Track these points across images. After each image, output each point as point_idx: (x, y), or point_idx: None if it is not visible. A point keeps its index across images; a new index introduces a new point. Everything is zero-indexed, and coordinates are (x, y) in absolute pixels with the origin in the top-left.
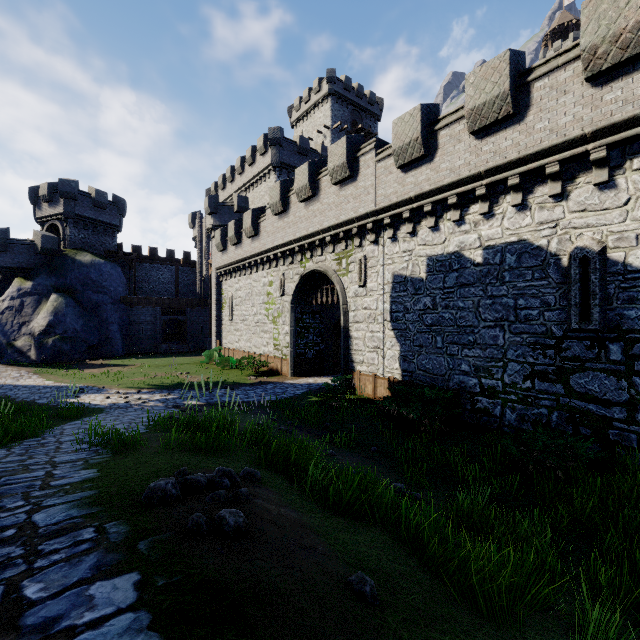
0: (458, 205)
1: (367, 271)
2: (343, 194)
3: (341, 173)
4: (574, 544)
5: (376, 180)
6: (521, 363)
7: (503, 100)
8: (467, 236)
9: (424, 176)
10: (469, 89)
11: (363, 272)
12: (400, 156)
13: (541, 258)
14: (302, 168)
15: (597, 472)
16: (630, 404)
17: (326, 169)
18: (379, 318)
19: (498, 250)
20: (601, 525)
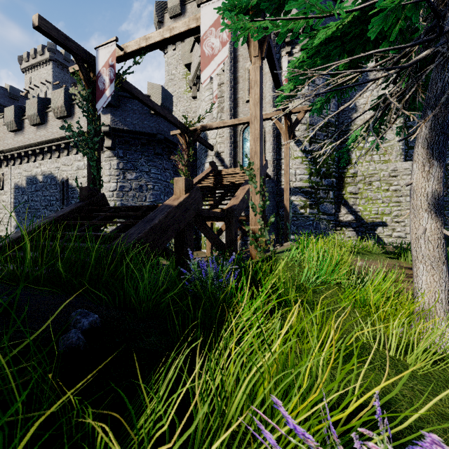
0: (34, 155)
1: (4, 182)
2: None
3: None
4: None
5: (4, 135)
6: None
7: (37, 116)
8: (38, 169)
9: (20, 139)
10: (27, 107)
11: (2, 182)
12: (9, 126)
13: (56, 181)
14: None
15: None
16: None
17: None
18: (9, 206)
19: (46, 176)
20: None
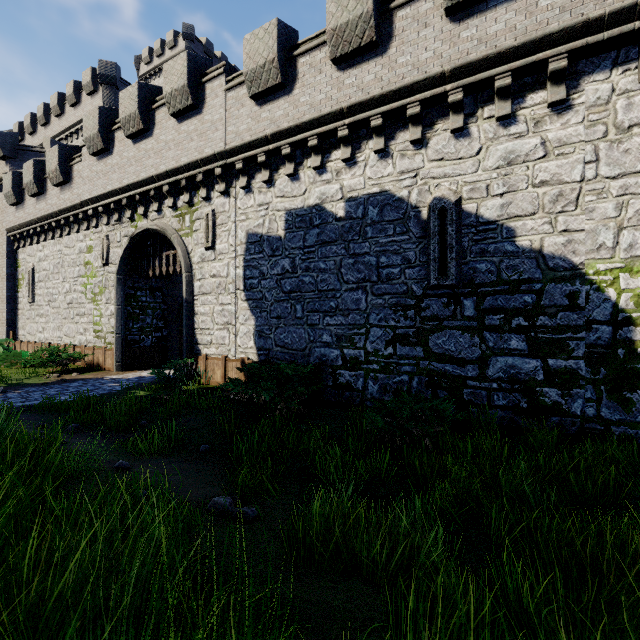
0: (319, 149)
1: (216, 229)
2: (185, 129)
3: (181, 100)
4: (464, 536)
5: (226, 113)
6: (383, 327)
7: (366, 22)
8: (329, 186)
9: (282, 111)
10: (331, 4)
11: (211, 230)
12: (254, 82)
13: (402, 211)
14: (129, 90)
15: (458, 435)
16: (482, 360)
17: (163, 97)
18: (231, 287)
19: (361, 202)
20: (485, 499)
